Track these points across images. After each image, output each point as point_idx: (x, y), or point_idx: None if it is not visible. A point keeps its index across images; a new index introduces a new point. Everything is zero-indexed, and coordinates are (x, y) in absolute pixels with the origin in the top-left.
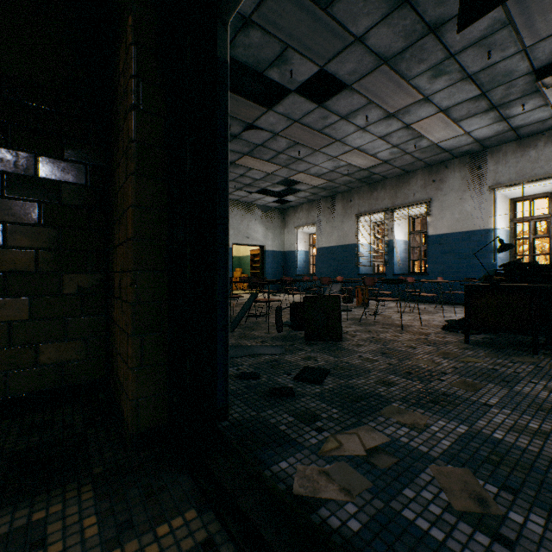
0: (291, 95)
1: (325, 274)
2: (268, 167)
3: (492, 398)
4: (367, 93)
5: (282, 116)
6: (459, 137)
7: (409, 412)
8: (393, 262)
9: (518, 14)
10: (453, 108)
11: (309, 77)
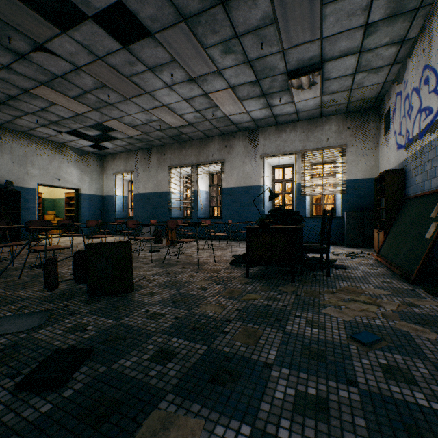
0: (88, 21)
1: (142, 217)
2: (76, 106)
3: (271, 352)
4: (171, 49)
5: (82, 46)
6: (242, 114)
7: (179, 420)
8: (198, 208)
9: (281, 16)
10: (238, 87)
11: (107, 5)
